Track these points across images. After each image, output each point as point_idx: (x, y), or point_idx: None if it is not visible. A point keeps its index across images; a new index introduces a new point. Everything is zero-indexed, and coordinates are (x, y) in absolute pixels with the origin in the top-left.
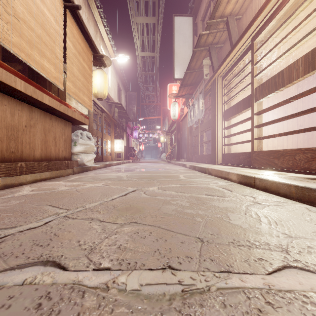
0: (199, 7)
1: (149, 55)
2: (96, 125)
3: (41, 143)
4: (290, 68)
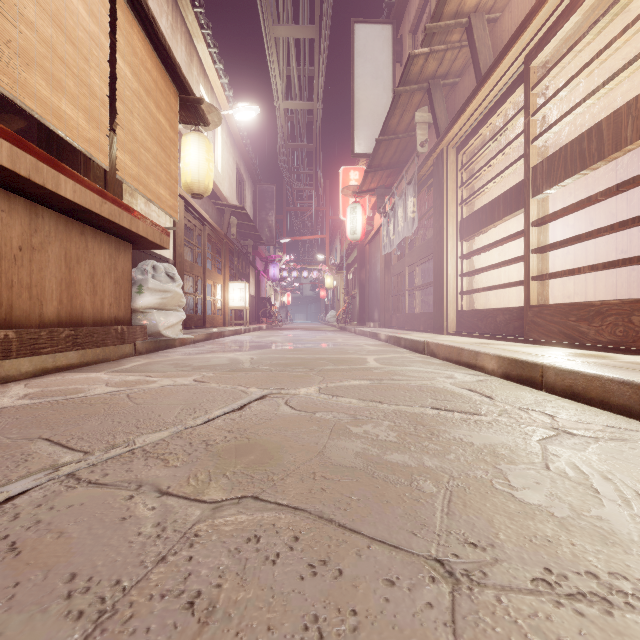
0: (407, 4)
1: (302, 107)
2: (191, 251)
3: (60, 287)
4: (619, 118)
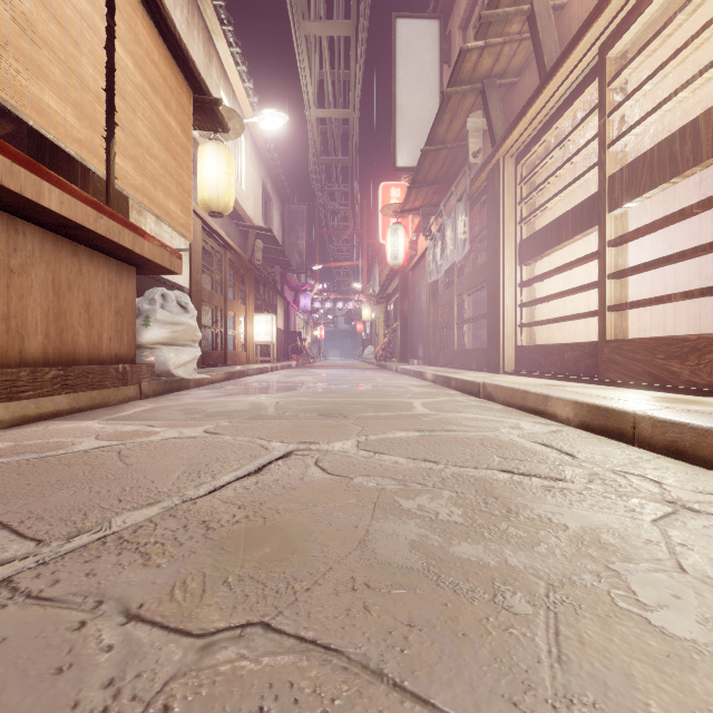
0: None
1: (337, 116)
2: (210, 279)
3: (46, 318)
4: None
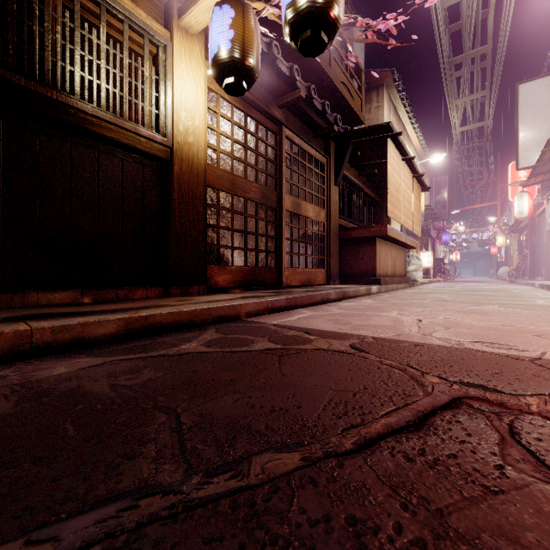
0: None
1: (475, 127)
2: None
3: (398, 266)
4: None
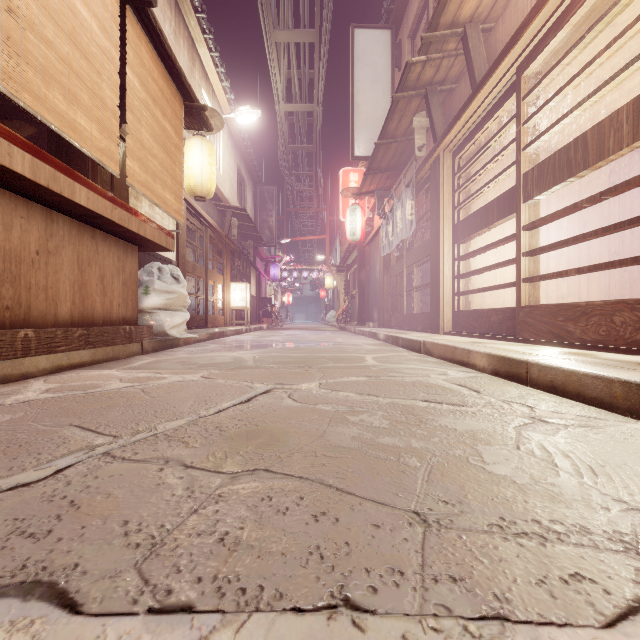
0: (405, 10)
1: (303, 110)
2: (192, 252)
3: (73, 289)
4: (602, 129)
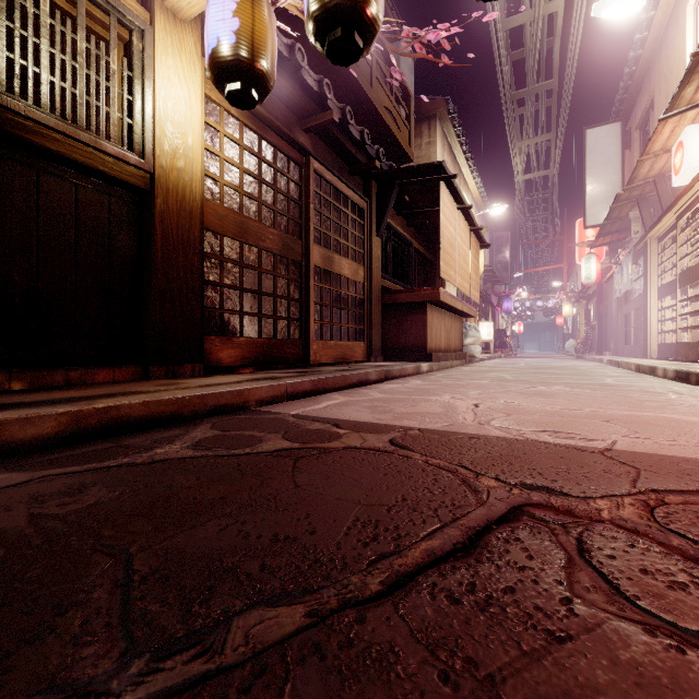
0: (633, 108)
1: (539, 175)
2: None
3: (454, 339)
4: (696, 268)
